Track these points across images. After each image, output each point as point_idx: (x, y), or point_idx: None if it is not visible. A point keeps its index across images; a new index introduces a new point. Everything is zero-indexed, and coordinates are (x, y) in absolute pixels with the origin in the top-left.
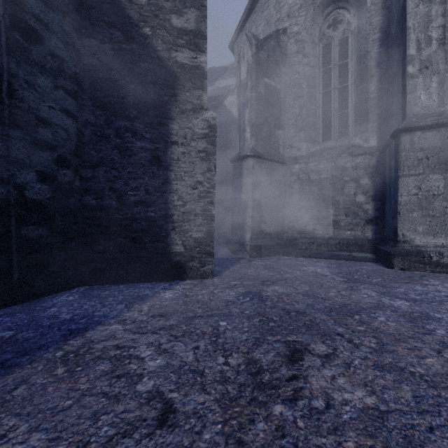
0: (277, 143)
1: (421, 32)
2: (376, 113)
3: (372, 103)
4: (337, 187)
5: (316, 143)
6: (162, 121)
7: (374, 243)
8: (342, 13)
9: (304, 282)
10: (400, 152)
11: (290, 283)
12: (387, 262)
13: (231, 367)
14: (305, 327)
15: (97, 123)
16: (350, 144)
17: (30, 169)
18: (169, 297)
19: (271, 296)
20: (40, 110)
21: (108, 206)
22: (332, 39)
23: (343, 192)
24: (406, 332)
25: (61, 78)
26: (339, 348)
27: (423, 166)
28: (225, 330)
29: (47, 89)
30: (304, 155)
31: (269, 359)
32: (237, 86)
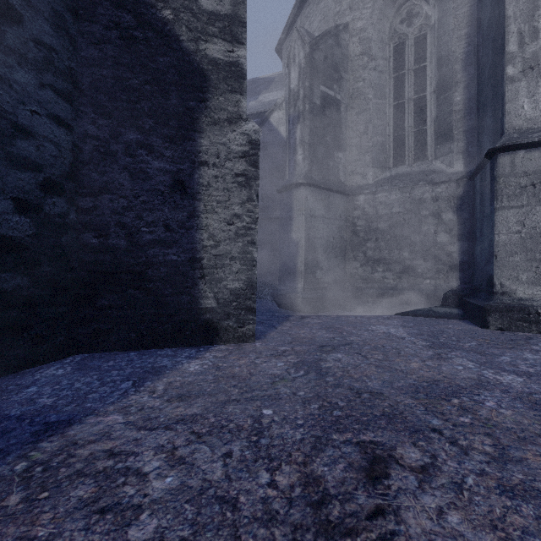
0: (336, 169)
1: (525, 22)
2: (463, 130)
3: (458, 118)
4: (413, 224)
5: (386, 169)
6: (187, 134)
7: (460, 295)
8: (419, 4)
9: (376, 347)
10: (496, 177)
11: (357, 348)
12: (480, 319)
13: (280, 490)
14: (385, 419)
15: (100, 136)
16: (429, 169)
17: (3, 195)
18: (195, 369)
19: (333, 368)
20: (19, 116)
21: (115, 246)
22: (405, 37)
23: (420, 230)
24: (531, 427)
25: (50, 73)
26: (439, 454)
27: (528, 195)
28: (271, 424)
29: (29, 87)
30: (370, 184)
31: (338, 475)
32: (286, 99)
